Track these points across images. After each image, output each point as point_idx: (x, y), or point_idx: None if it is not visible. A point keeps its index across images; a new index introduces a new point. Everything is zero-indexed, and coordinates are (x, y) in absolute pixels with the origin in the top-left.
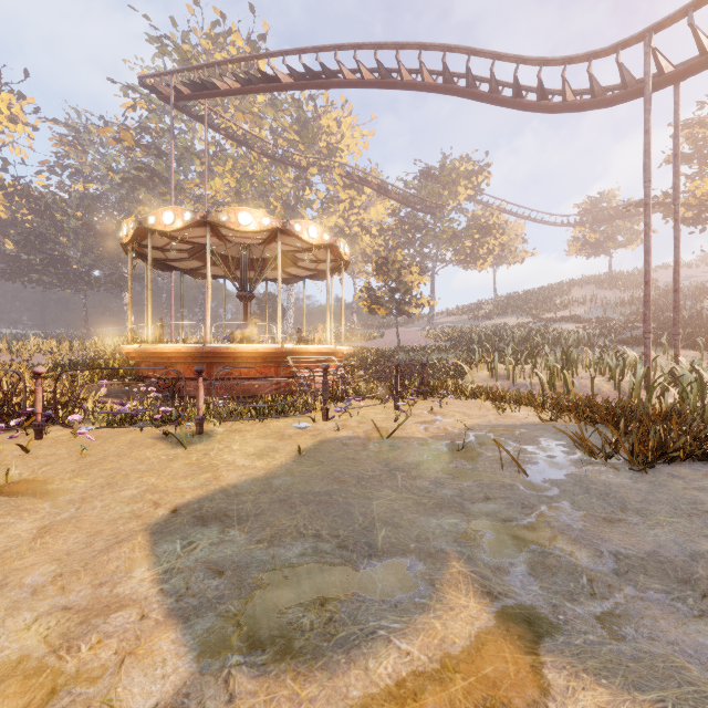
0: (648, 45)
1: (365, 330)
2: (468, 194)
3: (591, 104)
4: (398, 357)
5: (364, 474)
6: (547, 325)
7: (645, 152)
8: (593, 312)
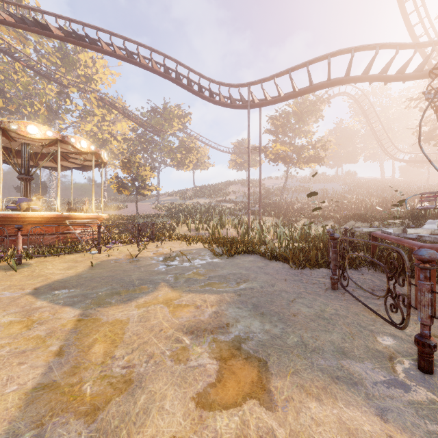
0: (249, 90)
1: (114, 203)
2: (179, 127)
3: (230, 106)
4: (138, 221)
5: (126, 269)
6: (218, 204)
7: (248, 134)
8: (239, 198)
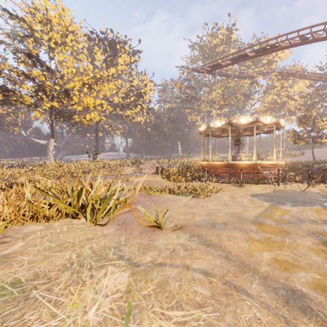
0: None
1: (290, 151)
2: None
3: None
4: (312, 166)
5: (295, 196)
6: None
7: None
8: None
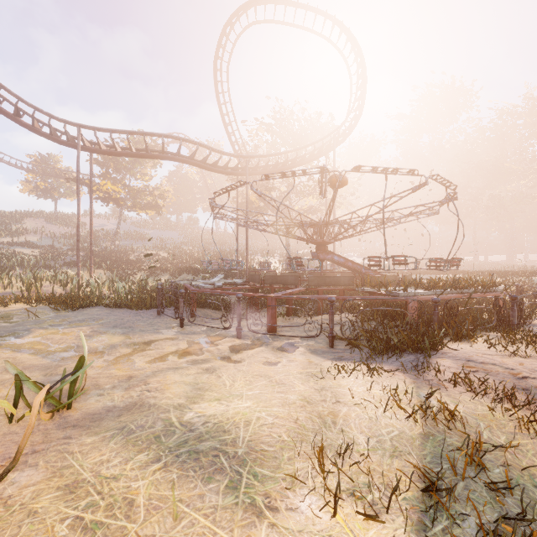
0: (79, 132)
1: None
2: None
3: (50, 138)
4: None
5: None
6: (6, 248)
7: (78, 180)
8: (44, 241)
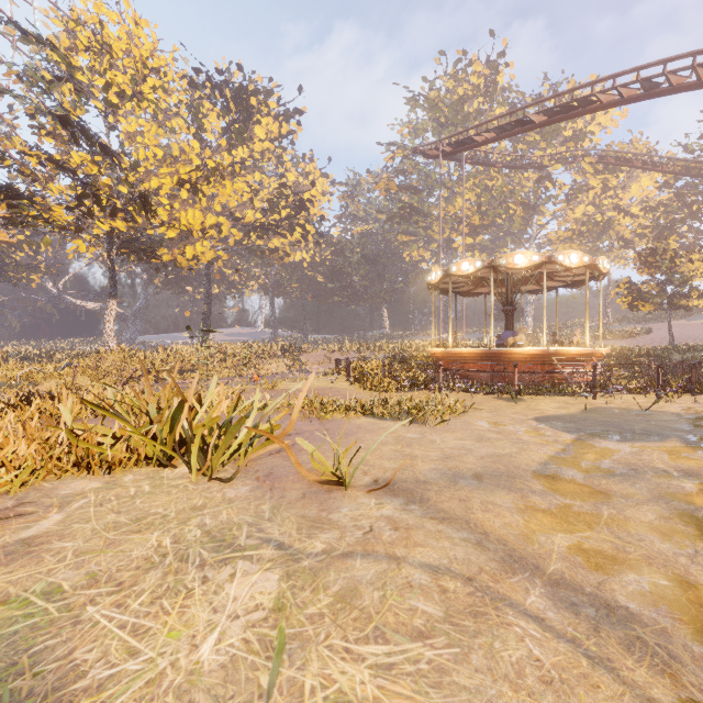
0: None
1: (623, 325)
2: None
3: None
4: (669, 357)
5: (628, 420)
6: None
7: None
8: None
